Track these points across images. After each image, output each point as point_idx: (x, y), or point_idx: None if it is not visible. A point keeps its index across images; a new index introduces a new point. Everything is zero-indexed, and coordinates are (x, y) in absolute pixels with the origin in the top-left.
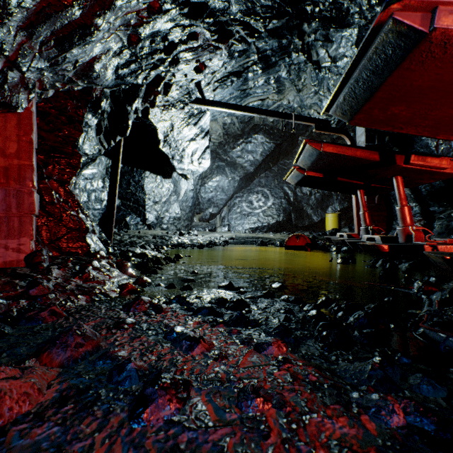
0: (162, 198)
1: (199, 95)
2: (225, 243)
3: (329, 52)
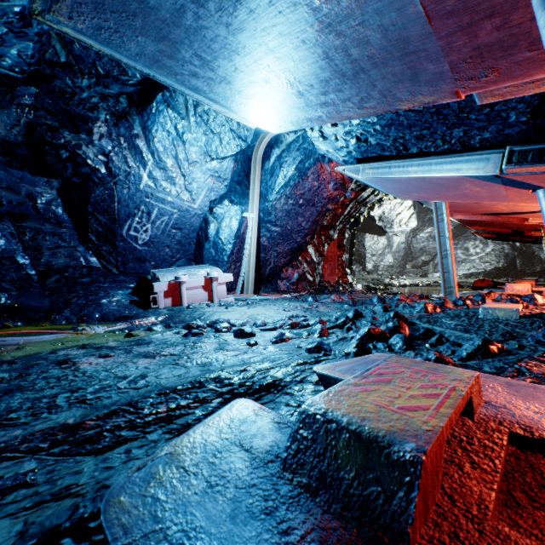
0: (377, 251)
1: None
2: (427, 285)
3: None
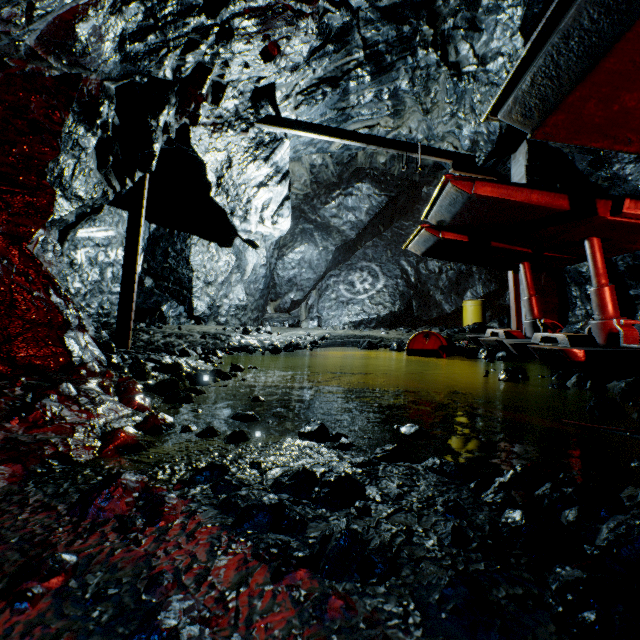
0: (218, 277)
1: (273, 110)
2: (313, 346)
3: (475, 48)
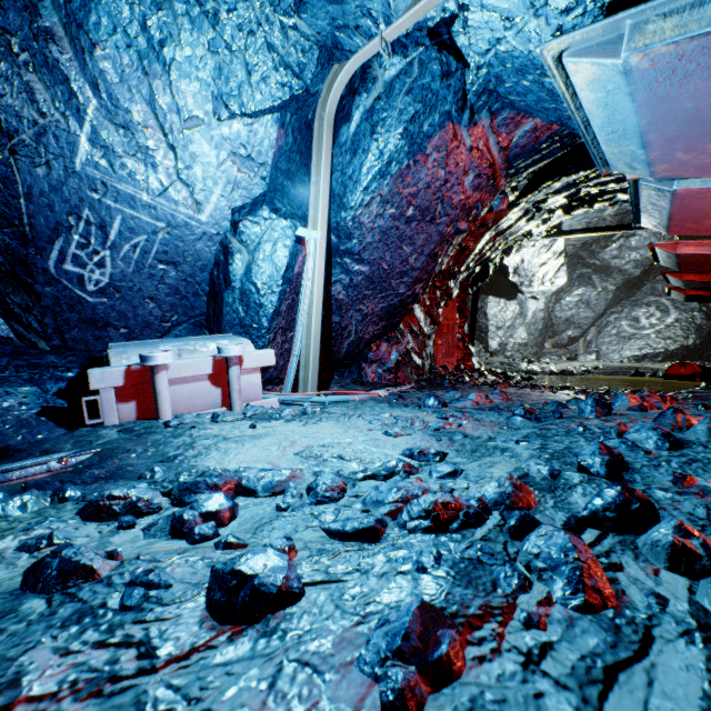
0: (505, 323)
1: None
2: (585, 373)
3: None
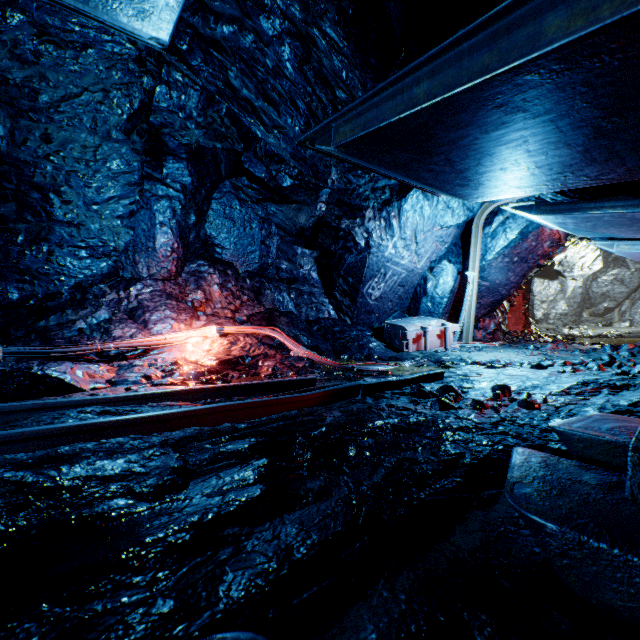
0: (548, 298)
1: None
2: (617, 337)
3: None
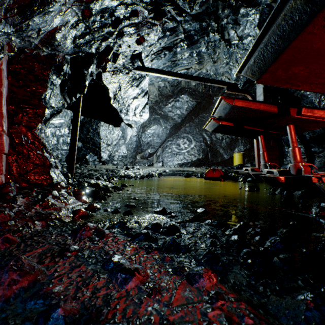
0: (113, 141)
1: (140, 63)
2: (160, 175)
3: (237, 33)
